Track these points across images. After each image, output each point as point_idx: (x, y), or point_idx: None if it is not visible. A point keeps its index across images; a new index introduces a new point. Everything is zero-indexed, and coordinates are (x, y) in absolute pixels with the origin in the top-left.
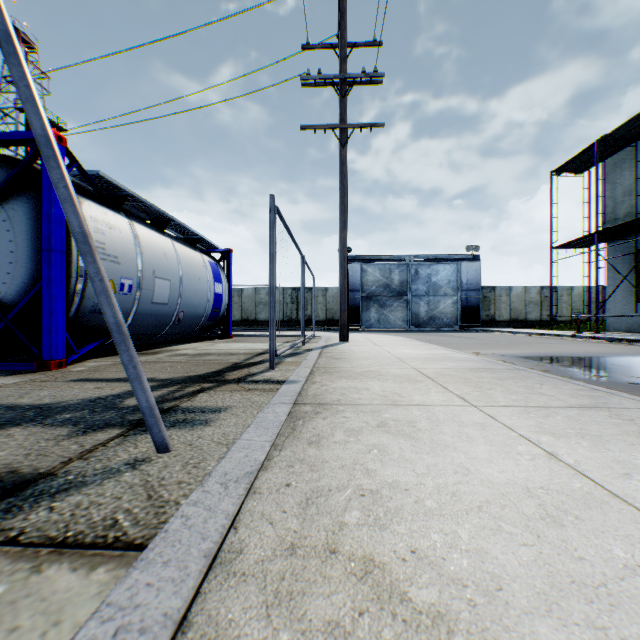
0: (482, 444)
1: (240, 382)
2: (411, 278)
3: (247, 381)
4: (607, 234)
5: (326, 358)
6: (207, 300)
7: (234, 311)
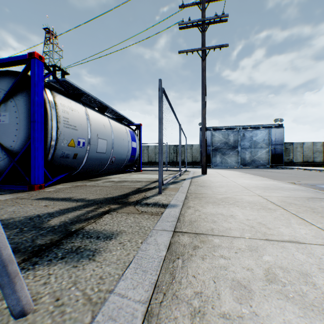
0: None
1: (137, 204)
2: (240, 138)
3: (141, 204)
4: None
5: (195, 186)
6: (127, 151)
7: (144, 157)
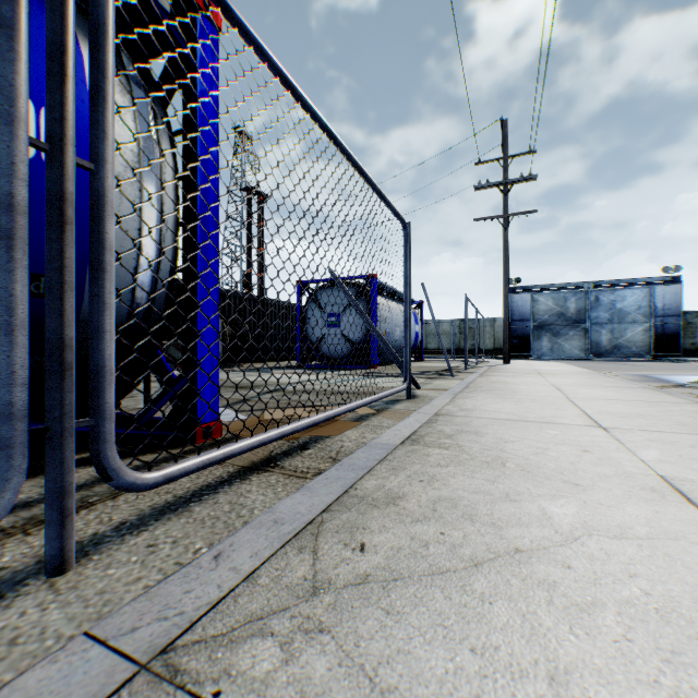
0: (531, 379)
1: (456, 372)
2: (589, 305)
3: (458, 372)
4: None
5: (492, 369)
6: (412, 336)
7: None
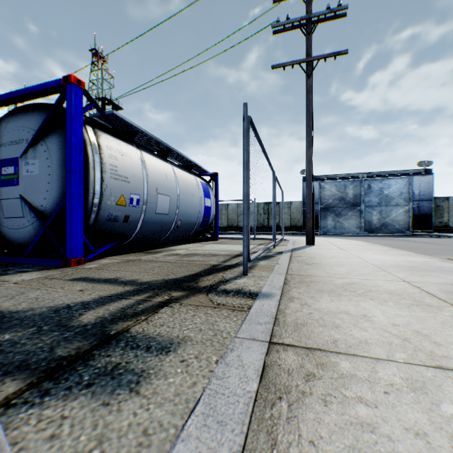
0: None
1: (210, 292)
2: (364, 192)
3: (218, 291)
4: None
5: (297, 263)
6: (199, 211)
7: (222, 220)
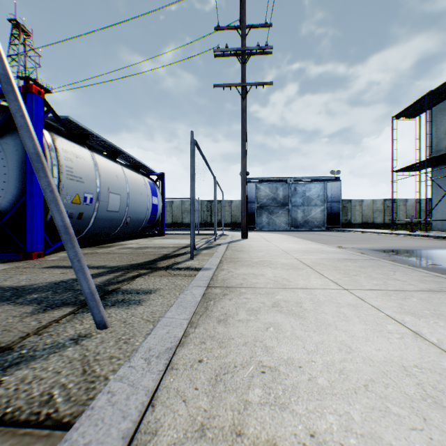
0: (357, 323)
1: (168, 269)
2: (291, 193)
3: (173, 268)
4: (433, 161)
5: (231, 251)
6: (147, 209)
7: (167, 217)
